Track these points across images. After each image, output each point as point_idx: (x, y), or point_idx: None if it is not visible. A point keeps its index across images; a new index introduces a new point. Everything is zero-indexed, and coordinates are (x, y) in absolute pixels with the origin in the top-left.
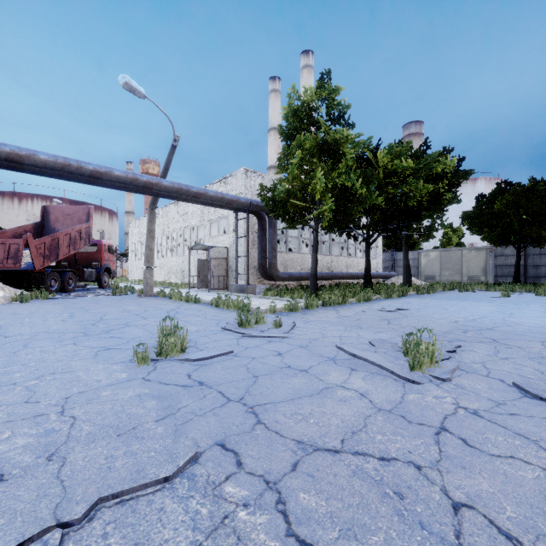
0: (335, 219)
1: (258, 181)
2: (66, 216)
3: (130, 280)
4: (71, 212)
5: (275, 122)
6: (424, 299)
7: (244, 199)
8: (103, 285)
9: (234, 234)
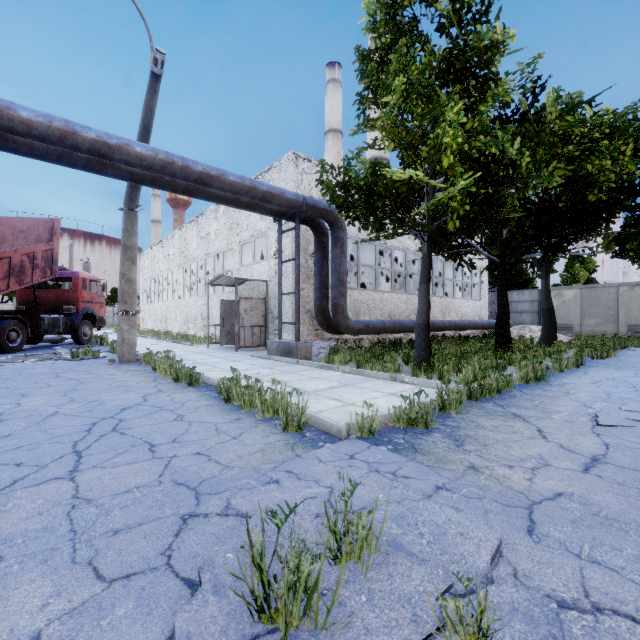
0: (440, 234)
1: (315, 175)
2: (17, 233)
3: (141, 330)
4: (25, 228)
5: (333, 122)
6: (637, 373)
7: (292, 193)
8: (81, 339)
9: (276, 259)
